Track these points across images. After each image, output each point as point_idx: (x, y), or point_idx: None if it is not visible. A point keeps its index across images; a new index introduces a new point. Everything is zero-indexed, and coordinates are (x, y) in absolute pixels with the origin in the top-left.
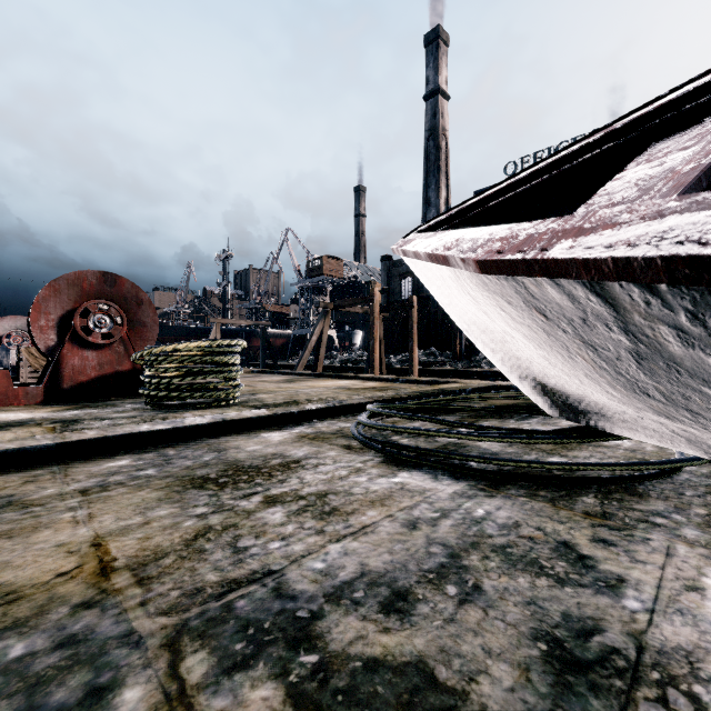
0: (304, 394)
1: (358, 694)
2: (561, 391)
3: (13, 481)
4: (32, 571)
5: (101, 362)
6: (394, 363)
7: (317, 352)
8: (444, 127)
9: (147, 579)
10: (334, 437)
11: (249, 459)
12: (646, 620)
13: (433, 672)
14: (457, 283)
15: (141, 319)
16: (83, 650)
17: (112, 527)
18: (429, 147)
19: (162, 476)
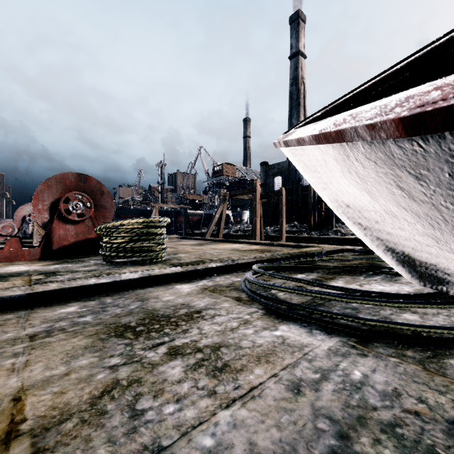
0: (209, 254)
1: None
2: (431, 264)
3: None
4: None
5: (77, 232)
6: (269, 232)
7: (219, 225)
8: (303, 76)
9: (41, 451)
10: (228, 289)
11: (163, 308)
12: None
13: None
14: (342, 164)
15: (103, 204)
16: None
17: (38, 377)
18: (292, 90)
19: (95, 322)
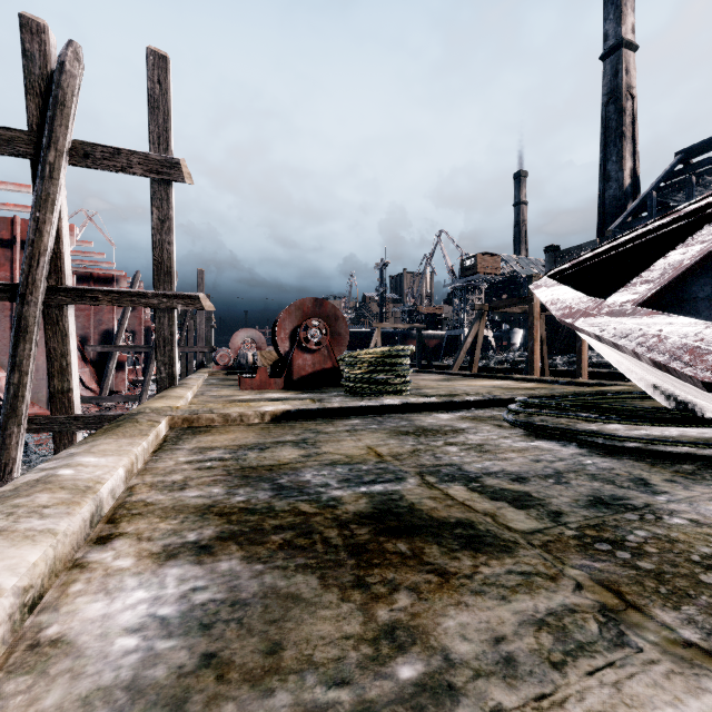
0: (462, 391)
1: (496, 493)
2: (659, 386)
3: (311, 424)
4: (351, 452)
5: (314, 362)
6: (560, 365)
7: (472, 353)
8: (630, 84)
9: (399, 459)
10: (489, 419)
11: (430, 426)
12: (662, 502)
13: (531, 494)
14: None
15: (337, 330)
16: (387, 471)
17: (372, 444)
18: (608, 113)
19: (382, 428)
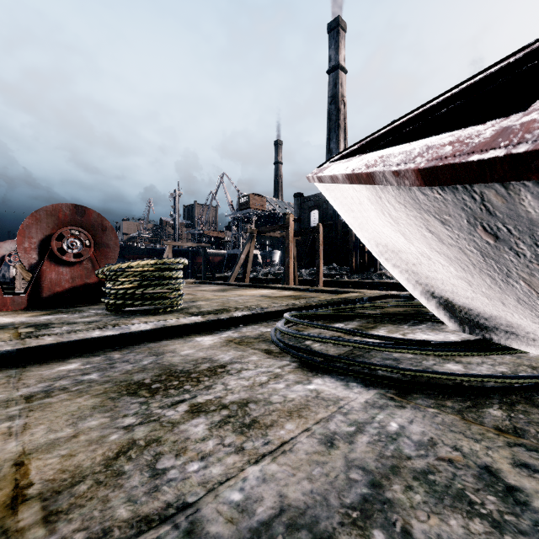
0: (234, 302)
1: None
2: (470, 309)
3: None
4: None
5: (73, 276)
6: (305, 276)
7: (245, 267)
8: (343, 94)
9: (55, 514)
10: (257, 341)
11: (182, 363)
12: None
13: None
14: (376, 205)
15: (105, 242)
16: None
17: (41, 440)
18: (331, 109)
19: (103, 380)
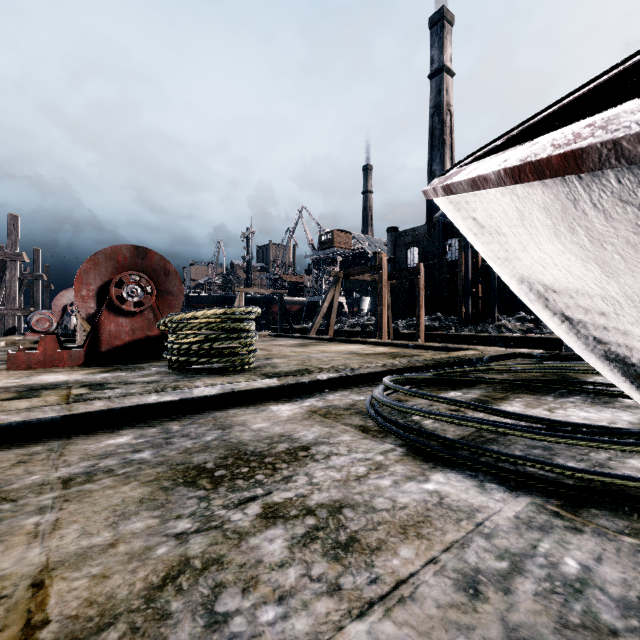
0: (316, 360)
1: None
2: None
3: (7, 460)
4: None
5: (134, 328)
6: (401, 328)
7: (328, 318)
8: (449, 102)
9: None
10: (348, 413)
11: (253, 441)
12: None
13: None
14: (558, 216)
15: (168, 288)
16: None
17: (71, 548)
18: (434, 122)
19: (156, 461)
